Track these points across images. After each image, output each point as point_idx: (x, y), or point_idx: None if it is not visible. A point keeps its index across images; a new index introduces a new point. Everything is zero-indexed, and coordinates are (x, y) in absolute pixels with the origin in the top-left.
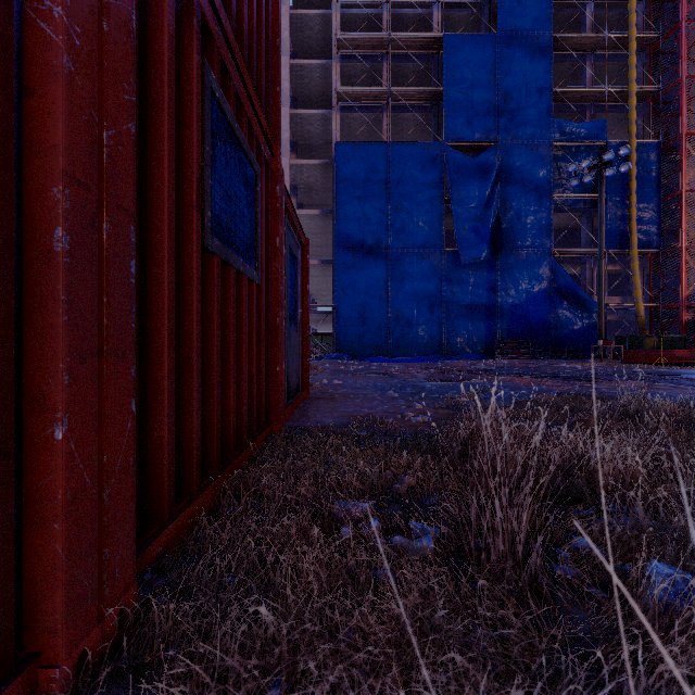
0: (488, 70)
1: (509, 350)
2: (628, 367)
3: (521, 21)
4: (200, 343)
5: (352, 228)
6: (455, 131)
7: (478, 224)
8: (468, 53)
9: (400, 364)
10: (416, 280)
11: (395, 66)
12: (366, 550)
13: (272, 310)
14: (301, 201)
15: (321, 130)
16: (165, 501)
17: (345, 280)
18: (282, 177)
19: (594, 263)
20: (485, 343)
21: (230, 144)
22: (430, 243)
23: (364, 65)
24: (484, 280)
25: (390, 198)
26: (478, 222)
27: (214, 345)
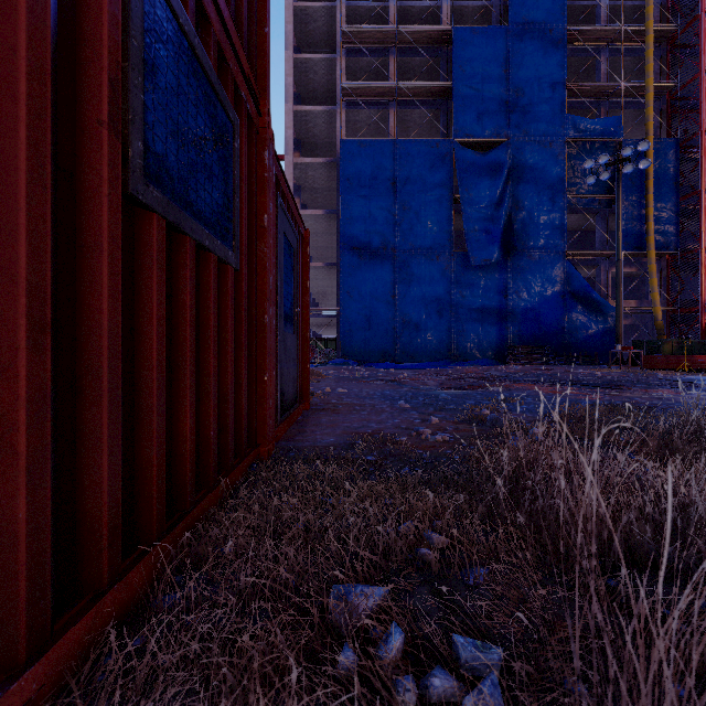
0: (499, 64)
1: (522, 355)
2: (650, 373)
3: (534, 13)
4: (118, 343)
5: (358, 229)
6: (465, 128)
7: (489, 224)
8: (478, 47)
9: (408, 370)
10: (424, 283)
11: (403, 61)
12: (383, 700)
13: (258, 304)
14: (305, 201)
15: (326, 128)
16: (21, 625)
17: (351, 283)
18: (272, 143)
19: (609, 265)
20: (496, 348)
21: (187, 65)
22: (439, 244)
23: (370, 60)
24: (495, 283)
25: (397, 197)
26: (489, 222)
27: (152, 347)
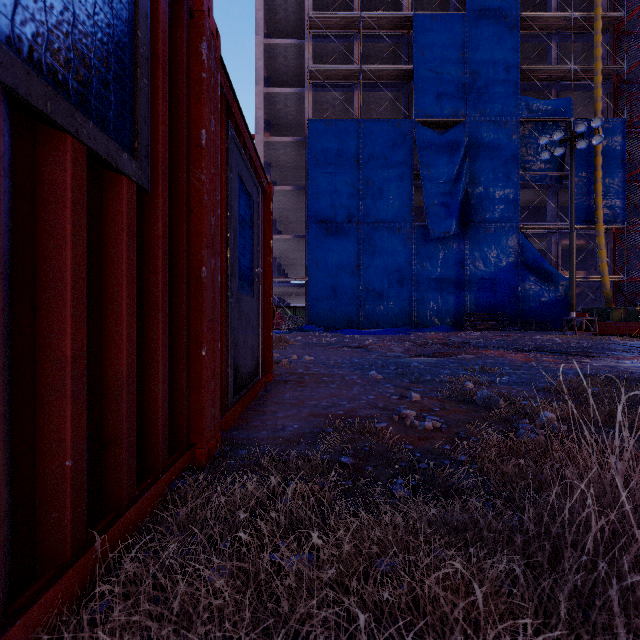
0: (456, 48)
1: (478, 322)
2: (607, 340)
3: (489, 0)
4: None
5: (324, 203)
6: (425, 109)
7: (447, 199)
8: (437, 32)
9: (372, 336)
10: (386, 254)
11: (366, 46)
12: None
13: (193, 252)
14: (275, 179)
15: (294, 109)
16: None
17: (318, 254)
18: (216, 41)
19: (559, 237)
20: (454, 316)
21: None
22: (400, 218)
23: (335, 45)
24: (453, 254)
25: (361, 173)
26: (447, 197)
27: None
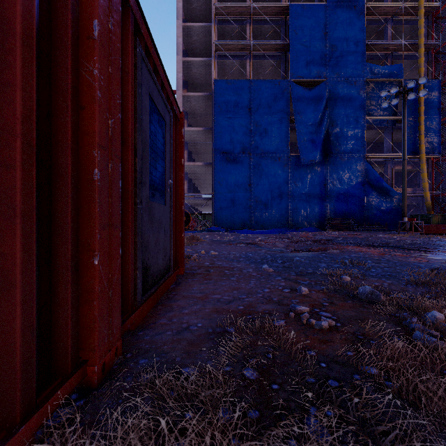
0: (320, 29)
1: (336, 224)
2: (432, 237)
3: None
4: None
5: (225, 139)
6: (297, 72)
7: (313, 136)
8: (306, 17)
9: (260, 235)
10: (270, 176)
11: (255, 28)
12: None
13: (84, 153)
14: (190, 123)
15: (204, 73)
16: None
17: (221, 176)
18: None
19: (393, 164)
20: (319, 220)
21: None
22: (280, 150)
23: (234, 27)
24: (318, 176)
25: (252, 118)
26: (313, 135)
27: None
